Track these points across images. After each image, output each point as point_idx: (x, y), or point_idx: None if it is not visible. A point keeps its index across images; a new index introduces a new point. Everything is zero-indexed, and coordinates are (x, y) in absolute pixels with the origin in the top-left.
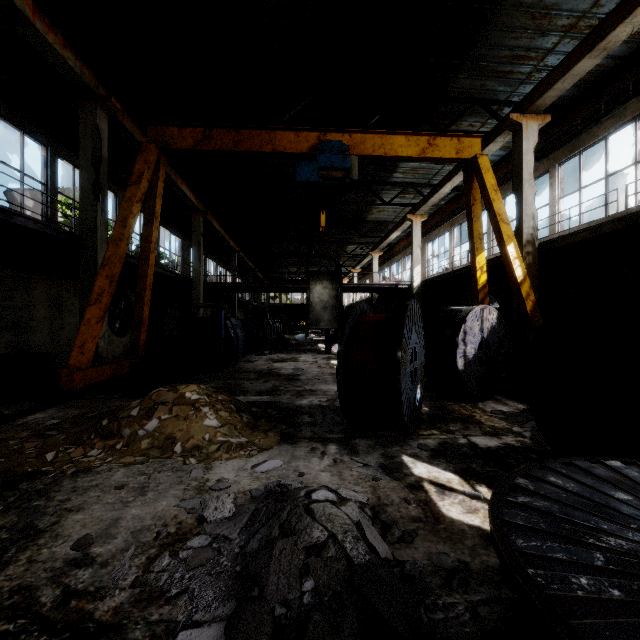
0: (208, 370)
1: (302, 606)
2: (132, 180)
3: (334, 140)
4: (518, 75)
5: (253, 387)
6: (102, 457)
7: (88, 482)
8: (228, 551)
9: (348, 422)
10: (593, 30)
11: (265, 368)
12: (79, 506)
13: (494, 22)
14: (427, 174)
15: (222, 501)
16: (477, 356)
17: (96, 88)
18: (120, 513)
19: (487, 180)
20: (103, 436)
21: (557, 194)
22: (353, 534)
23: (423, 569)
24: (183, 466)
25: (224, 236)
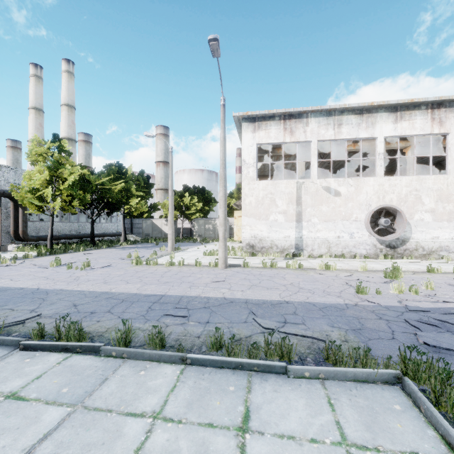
0: None
1: None
2: None
3: None
4: None
5: None
6: None
7: None
8: None
9: None
10: None
11: None
12: None
13: None
14: None
15: None
16: None
17: None
18: None
19: None
20: None
21: None
22: None
23: None
24: None
25: None
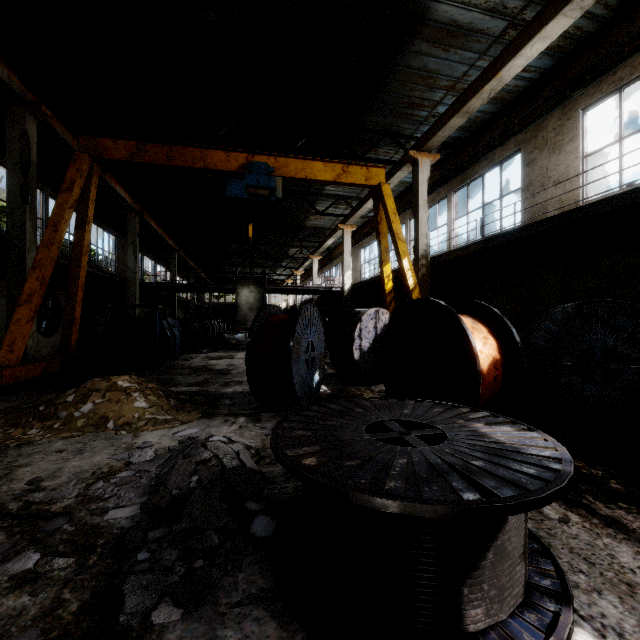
0: (143, 368)
1: (189, 488)
2: (64, 187)
3: (261, 162)
4: (418, 117)
5: (185, 380)
6: (41, 434)
7: (31, 450)
8: (147, 476)
9: (257, 400)
10: (459, 97)
11: (200, 365)
12: (27, 463)
13: (393, 77)
14: (355, 189)
15: (145, 451)
16: (375, 349)
17: (24, 94)
18: (63, 465)
19: (388, 205)
20: (41, 419)
21: (453, 216)
22: (231, 456)
23: (276, 475)
24: (115, 436)
25: (162, 236)
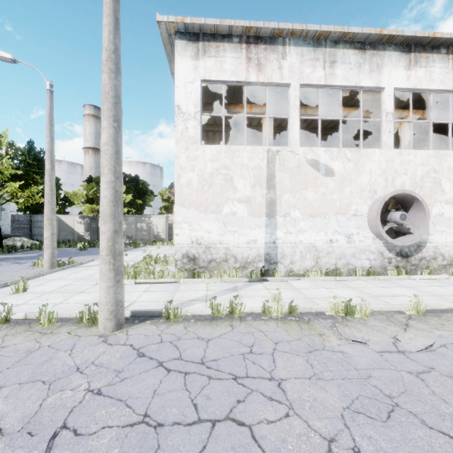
0: None
1: None
2: None
3: None
4: None
5: None
6: None
7: None
8: None
9: None
10: None
11: None
12: None
13: None
14: None
15: None
16: None
17: None
18: None
19: None
20: None
21: None
22: None
23: None
24: None
25: None
